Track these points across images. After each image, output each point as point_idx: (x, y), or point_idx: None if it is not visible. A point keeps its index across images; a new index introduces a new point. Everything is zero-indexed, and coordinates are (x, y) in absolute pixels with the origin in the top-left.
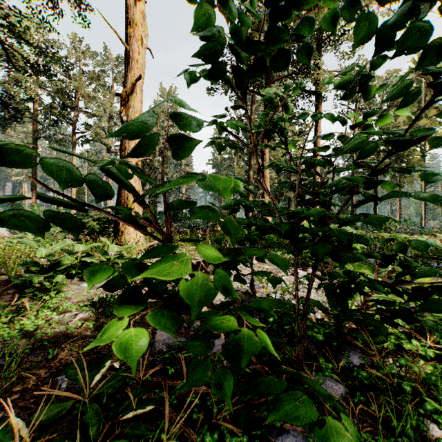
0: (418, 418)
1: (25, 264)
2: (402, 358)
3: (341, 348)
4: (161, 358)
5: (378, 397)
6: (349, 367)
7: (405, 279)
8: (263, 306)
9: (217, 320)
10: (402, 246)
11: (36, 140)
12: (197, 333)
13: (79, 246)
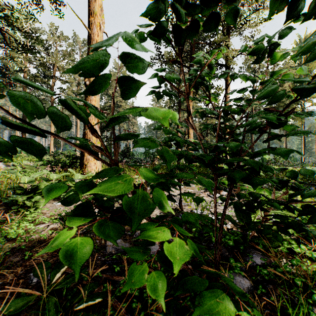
0: (308, 306)
1: (12, 188)
2: (293, 258)
3: (246, 251)
4: (110, 259)
5: (276, 289)
6: (252, 265)
7: None
8: (187, 220)
9: (148, 231)
10: (294, 174)
11: None
12: (138, 240)
13: (53, 175)
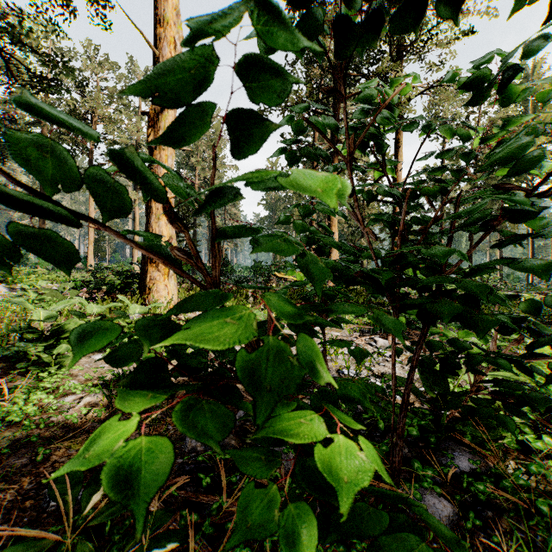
0: None
1: (18, 330)
2: (526, 459)
3: (441, 445)
4: (193, 461)
5: (500, 519)
6: (454, 473)
7: (516, 349)
8: (340, 395)
9: (269, 422)
10: (532, 305)
11: None
12: (244, 424)
13: (92, 306)
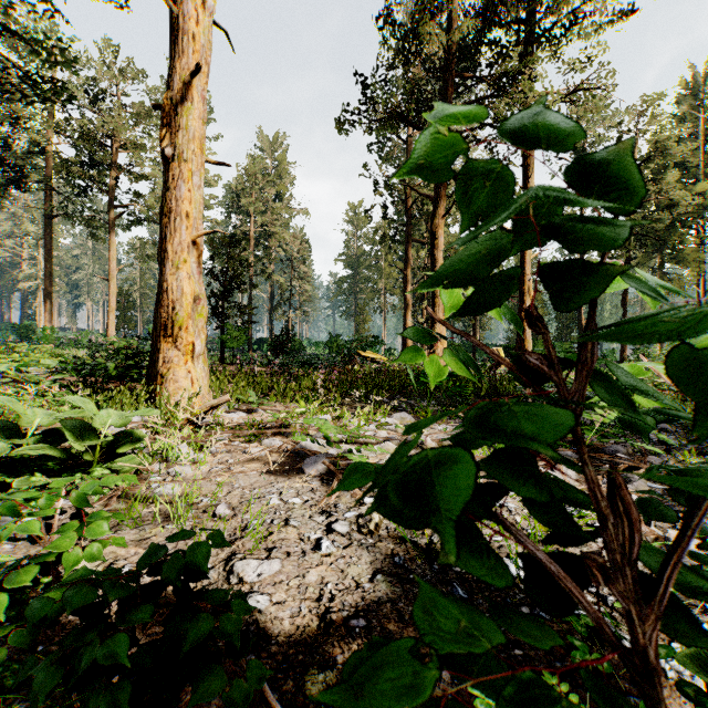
0: None
1: None
2: None
3: None
4: None
5: None
6: None
7: None
8: None
9: None
10: None
11: (51, 220)
12: None
13: (34, 412)
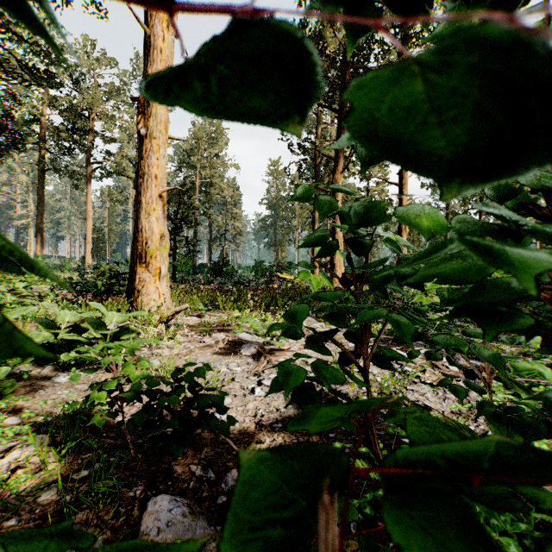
0: None
1: None
2: None
3: None
4: None
5: None
6: None
7: None
8: None
9: None
10: None
11: (41, 173)
12: None
13: (63, 314)
